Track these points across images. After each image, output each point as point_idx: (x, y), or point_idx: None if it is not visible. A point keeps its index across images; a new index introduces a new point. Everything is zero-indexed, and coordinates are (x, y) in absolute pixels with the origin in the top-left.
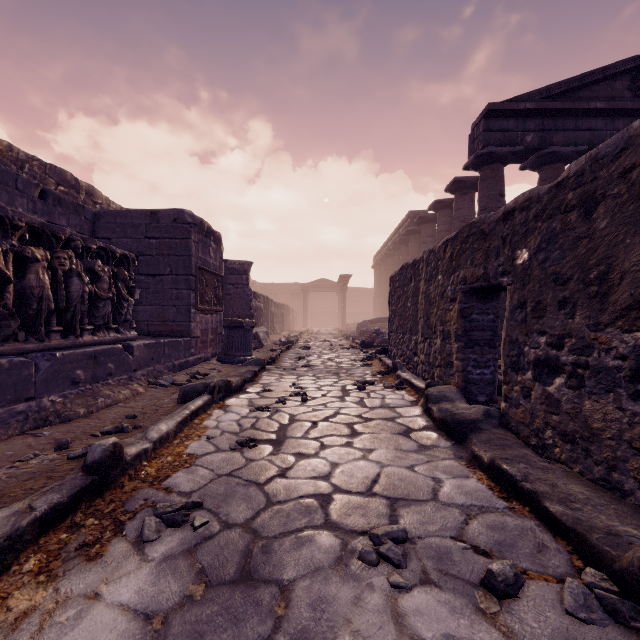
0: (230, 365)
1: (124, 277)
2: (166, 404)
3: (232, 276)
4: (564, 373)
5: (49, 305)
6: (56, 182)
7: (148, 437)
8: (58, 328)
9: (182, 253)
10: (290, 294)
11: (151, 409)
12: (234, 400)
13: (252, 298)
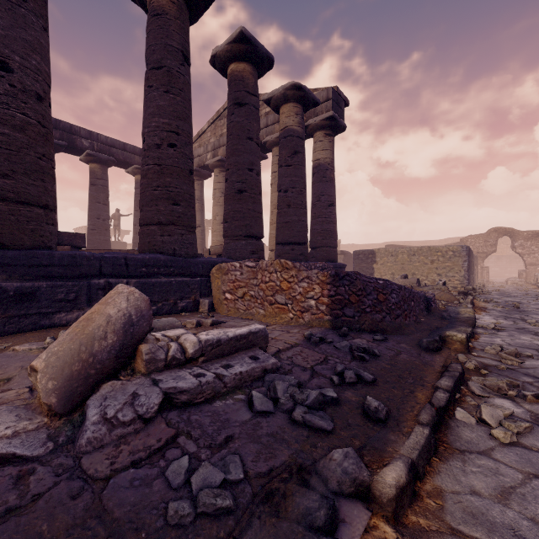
0: None
1: None
2: None
3: None
4: None
5: None
6: None
7: None
8: None
9: None
10: None
11: None
12: None
13: None
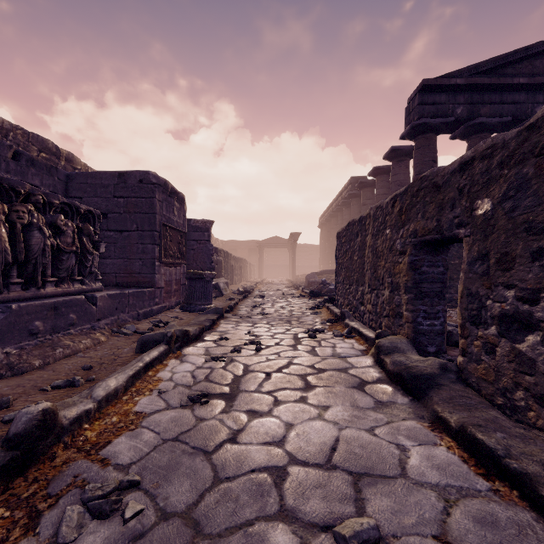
0: (192, 313)
1: (89, 232)
2: (125, 353)
3: (195, 233)
4: (540, 330)
5: (6, 257)
6: (38, 149)
7: (93, 395)
8: (18, 280)
9: (147, 211)
10: (247, 250)
11: (109, 359)
12: (191, 349)
13: (213, 253)
